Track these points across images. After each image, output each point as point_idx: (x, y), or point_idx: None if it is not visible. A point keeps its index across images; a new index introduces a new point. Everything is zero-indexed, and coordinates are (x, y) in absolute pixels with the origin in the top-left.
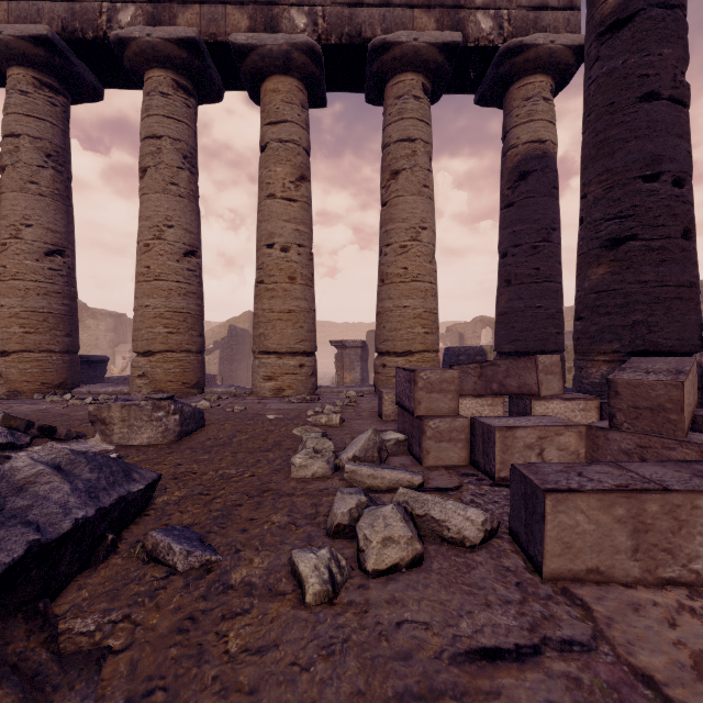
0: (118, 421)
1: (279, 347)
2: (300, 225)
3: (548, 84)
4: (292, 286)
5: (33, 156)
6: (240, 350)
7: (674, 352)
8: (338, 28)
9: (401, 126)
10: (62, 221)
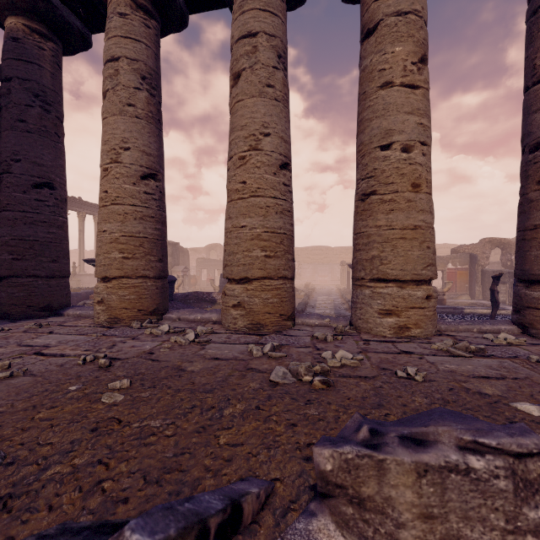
0: (406, 512)
1: (402, 274)
2: (423, 118)
3: None
4: (417, 195)
5: (130, 78)
6: None
7: None
8: None
9: None
10: (154, 144)
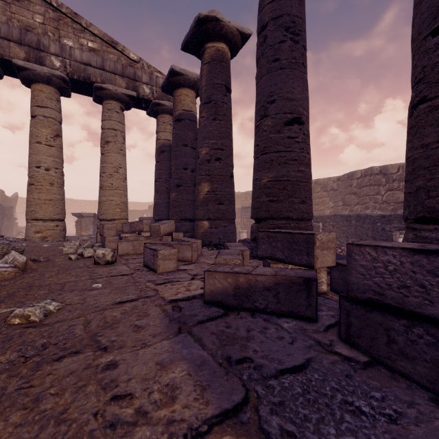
0: None
1: (44, 217)
2: (56, 158)
3: (172, 119)
4: (52, 187)
5: None
6: None
7: (191, 219)
8: (78, 72)
9: (110, 123)
10: None
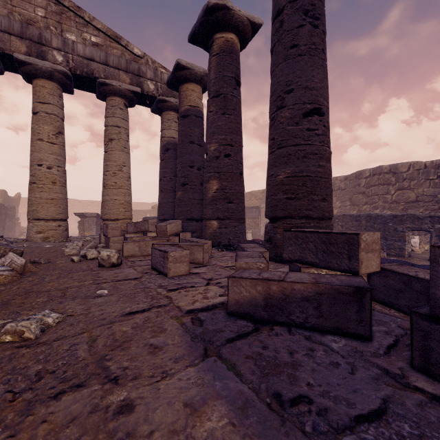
0: None
1: (46, 217)
2: (59, 156)
3: (177, 116)
4: (54, 186)
5: None
6: None
7: (197, 219)
8: (81, 67)
9: (114, 120)
10: None
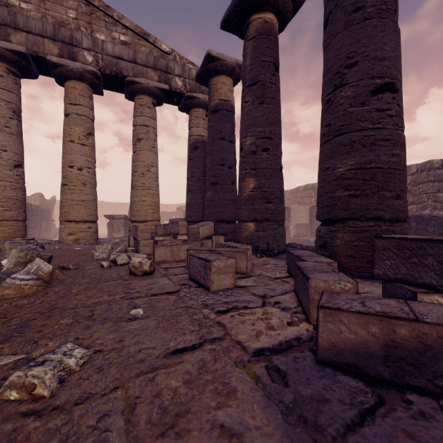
0: (8, 249)
1: (77, 218)
2: (89, 158)
3: (205, 113)
4: (84, 188)
5: None
6: (34, 220)
7: (228, 221)
8: (110, 67)
9: (142, 119)
10: None
